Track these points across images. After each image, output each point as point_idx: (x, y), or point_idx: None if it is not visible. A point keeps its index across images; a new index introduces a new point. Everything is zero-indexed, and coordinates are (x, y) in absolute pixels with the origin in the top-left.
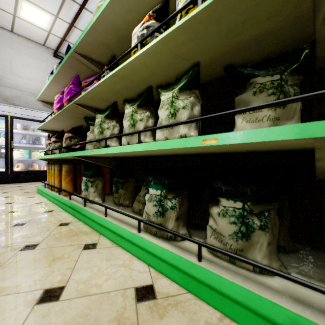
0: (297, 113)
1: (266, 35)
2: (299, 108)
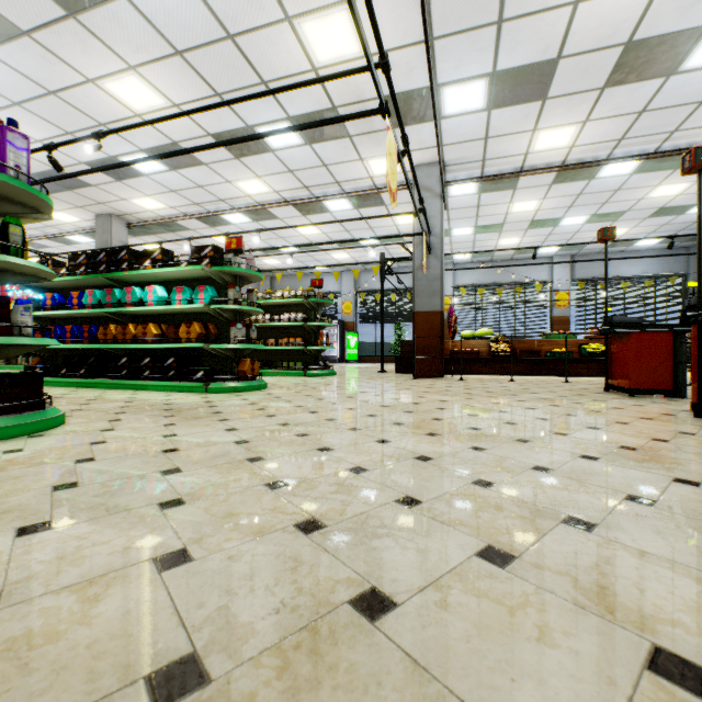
0: None
1: None
2: None
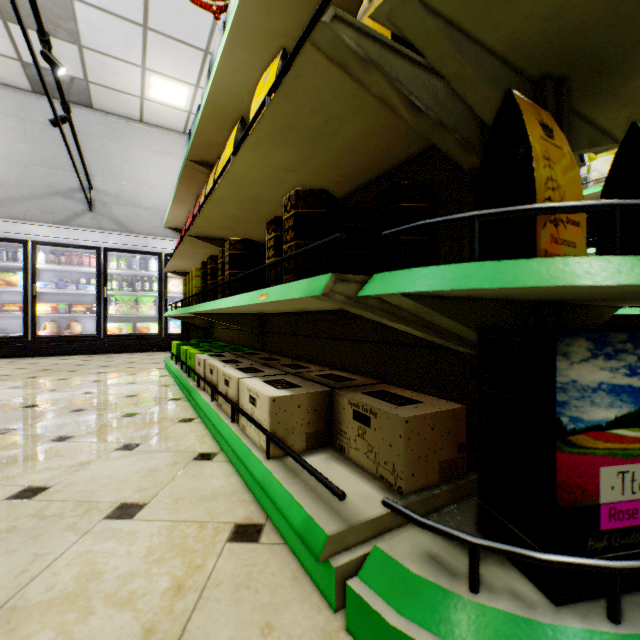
0: None
1: None
2: None
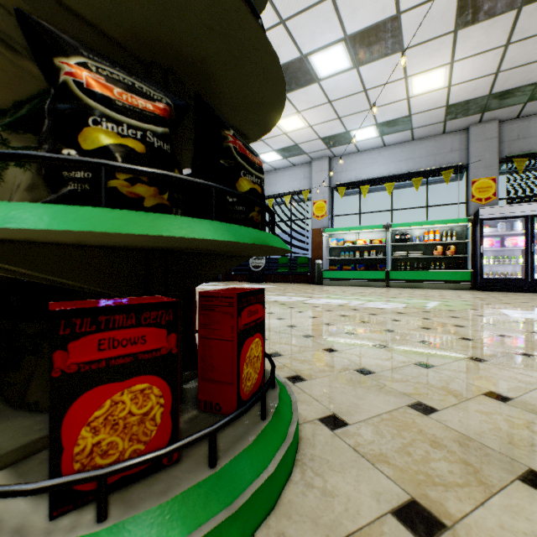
0: (20, 193)
1: (9, 64)
2: (30, 185)
